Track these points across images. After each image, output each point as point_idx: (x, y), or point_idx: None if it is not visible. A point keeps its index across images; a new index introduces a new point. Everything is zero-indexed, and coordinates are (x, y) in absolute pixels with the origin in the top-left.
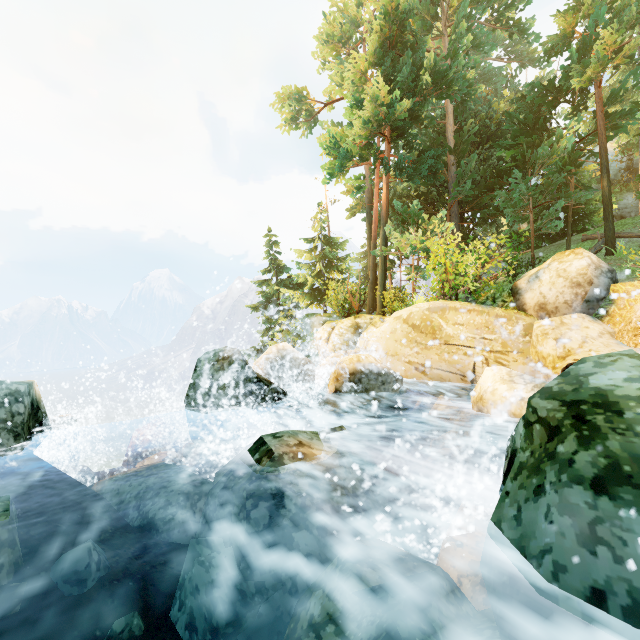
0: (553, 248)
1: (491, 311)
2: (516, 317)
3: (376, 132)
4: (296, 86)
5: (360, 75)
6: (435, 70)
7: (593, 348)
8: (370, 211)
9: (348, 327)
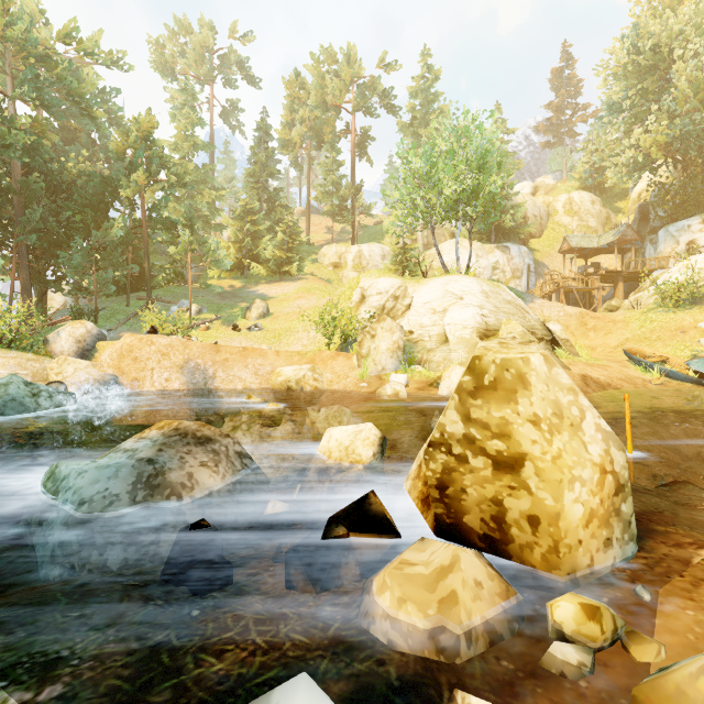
0: (122, 300)
1: (25, 355)
2: (43, 359)
3: None
4: None
5: None
6: None
7: (79, 375)
8: None
9: None
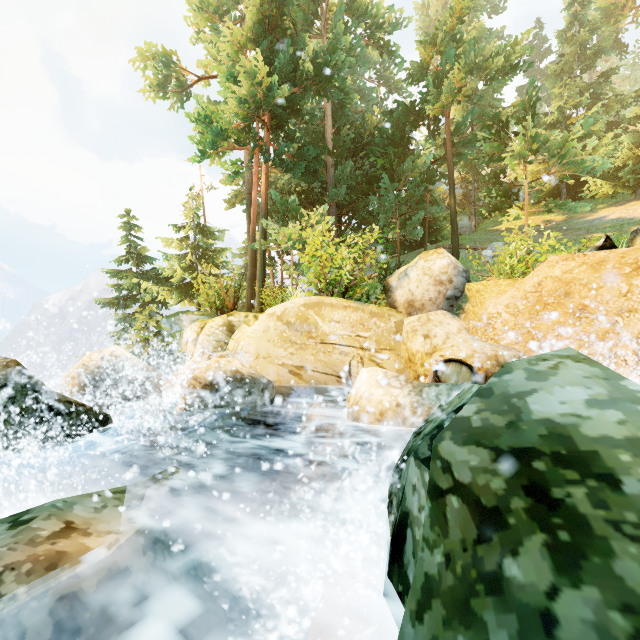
0: (414, 255)
1: (366, 308)
2: (388, 314)
3: (254, 115)
4: (163, 47)
5: (237, 49)
6: (314, 63)
7: (455, 344)
8: (250, 203)
9: (219, 326)
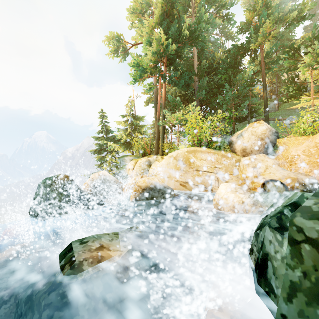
0: (242, 125)
1: (219, 153)
2: (232, 156)
3: (159, 59)
4: (117, 33)
5: (151, 29)
6: (189, 30)
7: (271, 171)
8: (156, 102)
9: (144, 162)
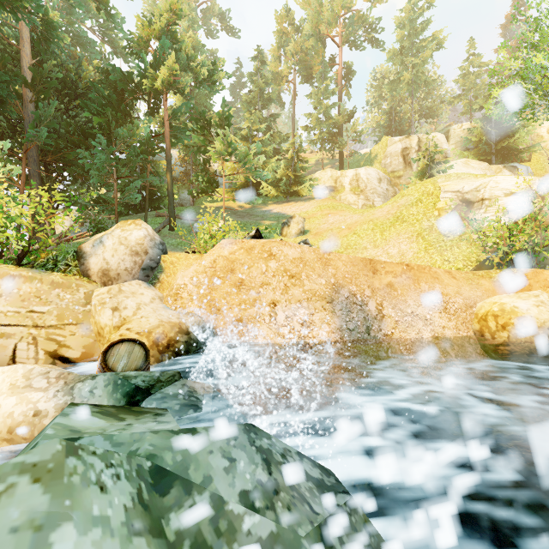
0: (136, 218)
1: (46, 277)
2: (77, 284)
3: None
4: None
5: None
6: None
7: (145, 314)
8: None
9: None
